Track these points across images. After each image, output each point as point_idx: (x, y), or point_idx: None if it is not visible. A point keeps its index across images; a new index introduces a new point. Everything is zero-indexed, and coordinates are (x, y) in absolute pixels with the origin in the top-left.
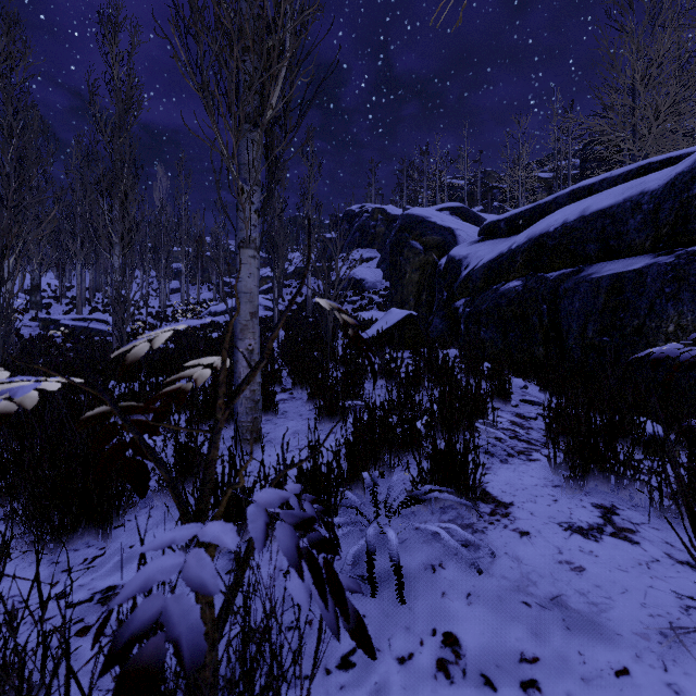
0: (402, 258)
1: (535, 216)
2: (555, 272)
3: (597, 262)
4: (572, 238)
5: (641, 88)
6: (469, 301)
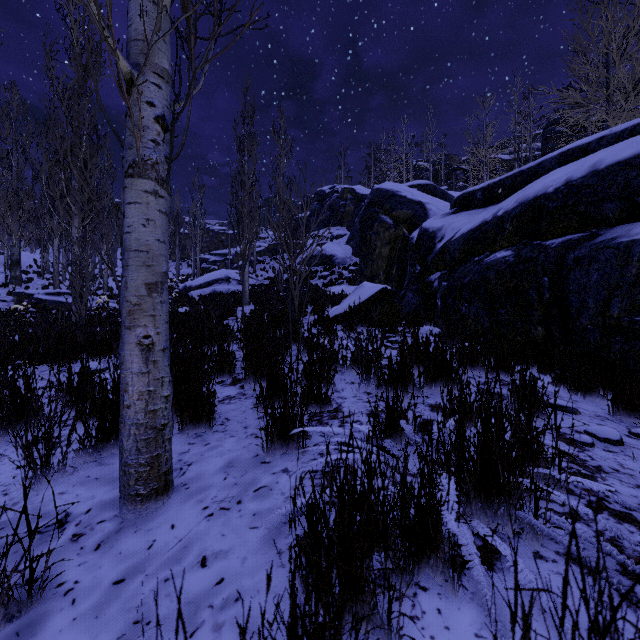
0: (372, 232)
1: (517, 184)
2: (556, 239)
3: (618, 224)
4: (582, 197)
5: (617, 58)
6: (445, 275)
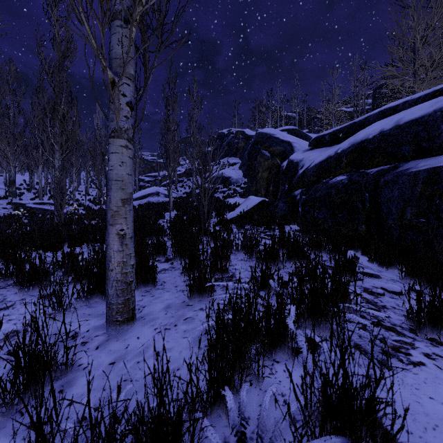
0: (256, 162)
1: (352, 131)
2: (374, 168)
3: (411, 160)
4: (389, 142)
5: (420, 45)
6: (304, 191)
